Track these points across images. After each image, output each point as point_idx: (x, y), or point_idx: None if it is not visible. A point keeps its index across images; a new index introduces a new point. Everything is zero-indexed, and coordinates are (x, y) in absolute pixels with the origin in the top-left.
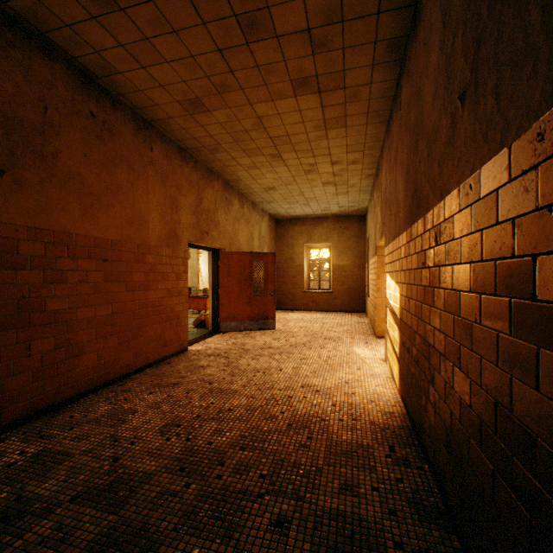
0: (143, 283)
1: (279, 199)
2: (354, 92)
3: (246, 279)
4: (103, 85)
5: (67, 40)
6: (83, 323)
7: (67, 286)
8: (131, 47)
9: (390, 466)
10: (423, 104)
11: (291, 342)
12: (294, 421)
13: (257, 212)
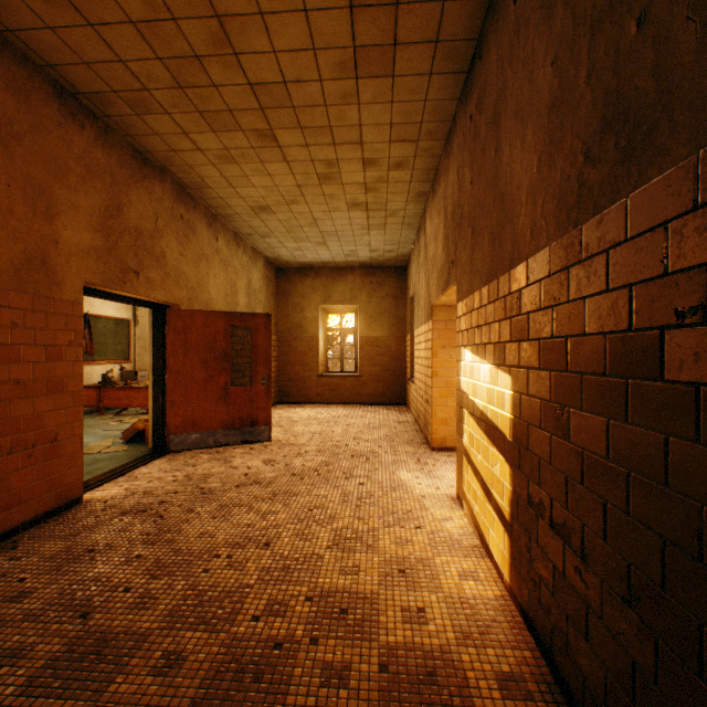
0: None
1: (279, 230)
2: None
3: (219, 358)
4: None
5: None
6: None
7: None
8: None
9: None
10: None
11: (295, 467)
12: None
13: (243, 252)
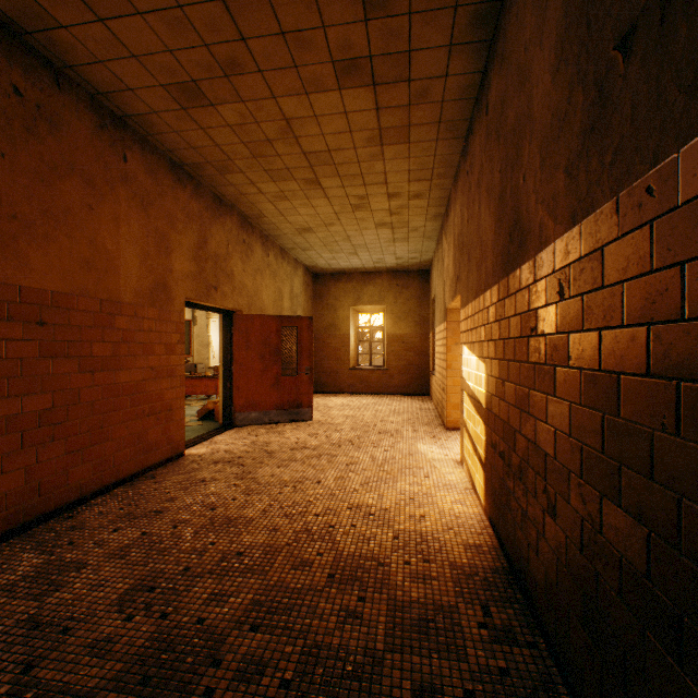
0: (109, 359)
1: (318, 245)
2: (423, 88)
3: (272, 353)
4: (37, 46)
5: None
6: None
7: None
8: None
9: (488, 644)
10: (533, 89)
11: (334, 439)
12: (337, 568)
13: (287, 263)
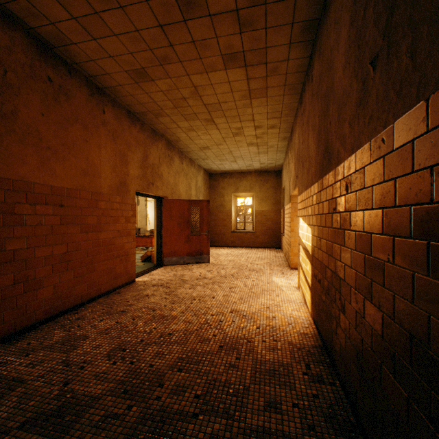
0: (96, 226)
1: (212, 156)
2: (274, 67)
3: (185, 222)
4: (59, 54)
5: (25, 11)
6: (41, 260)
7: (26, 228)
8: (83, 20)
9: (307, 382)
10: (334, 74)
11: (222, 273)
12: (224, 343)
13: (194, 167)
